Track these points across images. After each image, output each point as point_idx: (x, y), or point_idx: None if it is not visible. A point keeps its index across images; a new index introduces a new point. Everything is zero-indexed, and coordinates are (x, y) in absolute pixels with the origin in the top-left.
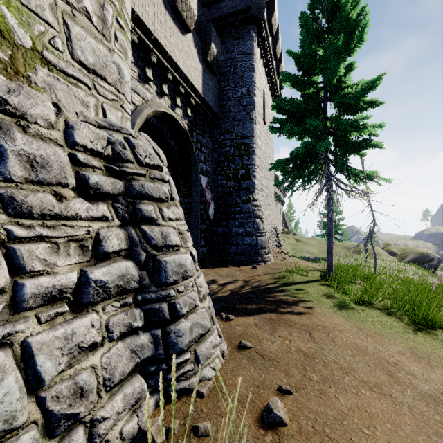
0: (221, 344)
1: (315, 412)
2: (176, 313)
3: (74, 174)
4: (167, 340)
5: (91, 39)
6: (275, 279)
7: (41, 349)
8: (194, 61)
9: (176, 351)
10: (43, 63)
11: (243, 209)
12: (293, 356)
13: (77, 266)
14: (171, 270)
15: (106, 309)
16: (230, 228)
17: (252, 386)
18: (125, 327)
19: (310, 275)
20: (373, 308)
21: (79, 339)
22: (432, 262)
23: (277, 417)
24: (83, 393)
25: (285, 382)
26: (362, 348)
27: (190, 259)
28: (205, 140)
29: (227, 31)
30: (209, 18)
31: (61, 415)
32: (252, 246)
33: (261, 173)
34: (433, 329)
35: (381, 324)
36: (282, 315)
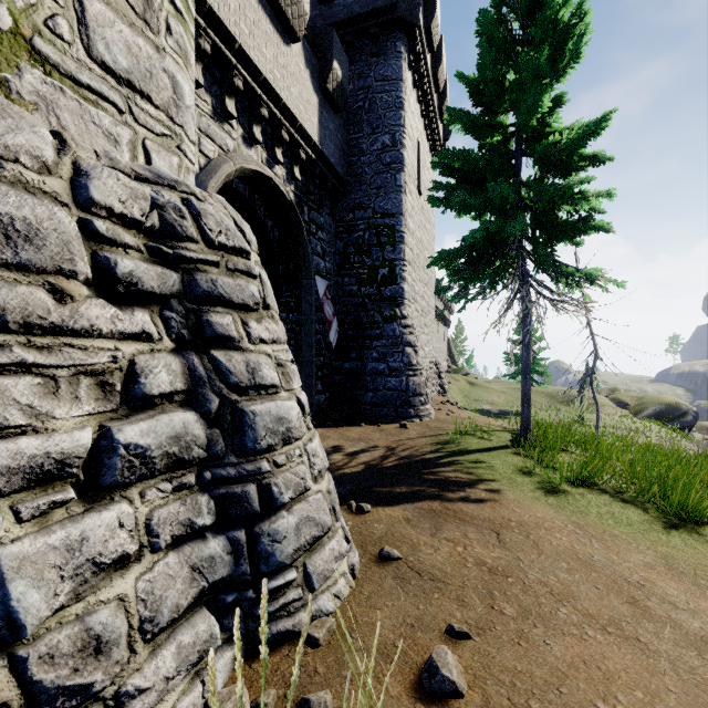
0: (349, 553)
1: (512, 671)
2: (272, 501)
3: (89, 256)
4: (255, 548)
5: (124, 27)
6: (437, 444)
7: (19, 568)
8: (305, 90)
9: (272, 568)
10: (35, 59)
11: (386, 331)
12: (470, 573)
13: (94, 418)
14: (263, 428)
15: (146, 494)
16: (363, 362)
17: (403, 626)
18: (181, 526)
19: (494, 439)
20: (598, 491)
21: (95, 549)
22: (685, 418)
23: (446, 681)
24: (101, 647)
25: (459, 618)
26: (584, 558)
27: (297, 409)
28: (323, 219)
29: (359, 43)
30: (330, 21)
31: (57, 689)
32: (400, 391)
33: (415, 274)
34: (698, 526)
35: (613, 518)
36: (450, 503)
